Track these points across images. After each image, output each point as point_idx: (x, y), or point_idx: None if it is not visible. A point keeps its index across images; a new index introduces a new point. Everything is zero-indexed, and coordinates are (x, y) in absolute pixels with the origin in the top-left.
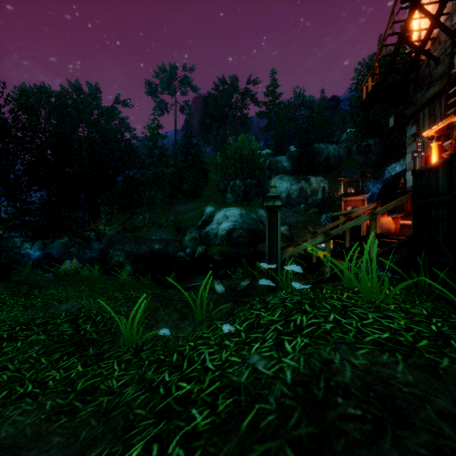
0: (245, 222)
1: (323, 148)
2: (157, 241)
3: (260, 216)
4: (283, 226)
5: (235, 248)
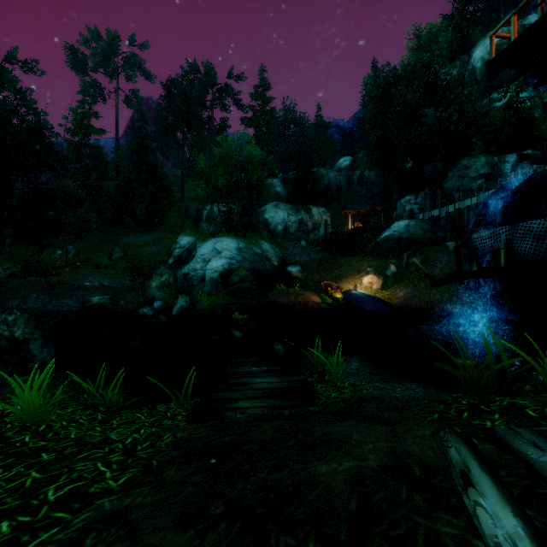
0: (246, 259)
1: (323, 174)
2: (96, 290)
3: (265, 251)
4: (296, 267)
5: (238, 298)
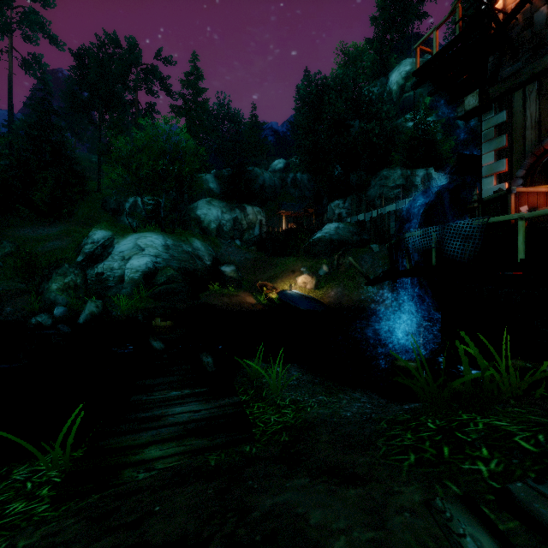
0: (174, 258)
1: (258, 173)
2: None
3: (196, 249)
4: (230, 266)
5: (164, 301)
